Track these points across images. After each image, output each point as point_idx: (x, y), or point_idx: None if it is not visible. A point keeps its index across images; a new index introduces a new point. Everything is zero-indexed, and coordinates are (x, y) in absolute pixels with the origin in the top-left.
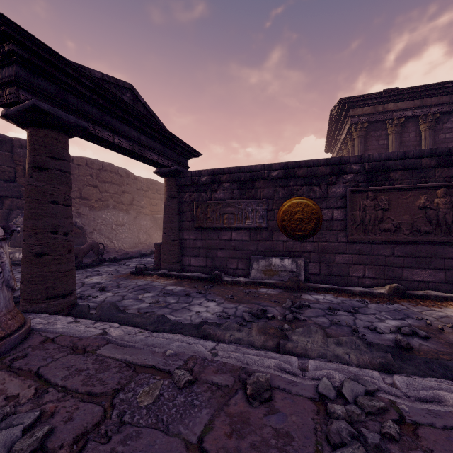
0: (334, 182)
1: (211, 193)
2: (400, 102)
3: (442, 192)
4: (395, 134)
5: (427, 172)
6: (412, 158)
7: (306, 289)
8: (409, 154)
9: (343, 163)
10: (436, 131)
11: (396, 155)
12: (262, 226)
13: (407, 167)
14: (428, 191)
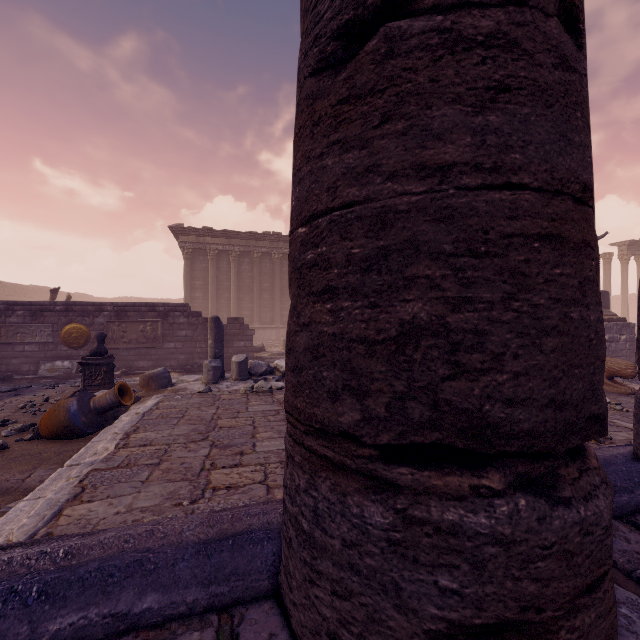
0: (98, 315)
1: (6, 318)
2: (215, 238)
3: (149, 324)
4: (212, 262)
5: (145, 314)
6: (138, 306)
7: (75, 377)
8: (137, 304)
9: (103, 305)
10: (240, 263)
11: (131, 304)
12: (50, 341)
13: (136, 310)
14: (145, 323)
